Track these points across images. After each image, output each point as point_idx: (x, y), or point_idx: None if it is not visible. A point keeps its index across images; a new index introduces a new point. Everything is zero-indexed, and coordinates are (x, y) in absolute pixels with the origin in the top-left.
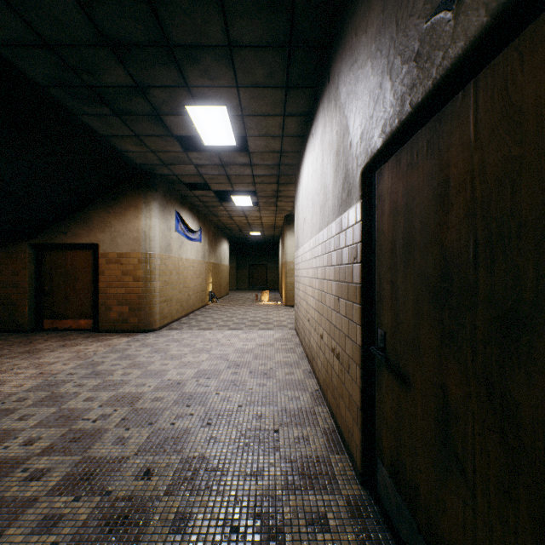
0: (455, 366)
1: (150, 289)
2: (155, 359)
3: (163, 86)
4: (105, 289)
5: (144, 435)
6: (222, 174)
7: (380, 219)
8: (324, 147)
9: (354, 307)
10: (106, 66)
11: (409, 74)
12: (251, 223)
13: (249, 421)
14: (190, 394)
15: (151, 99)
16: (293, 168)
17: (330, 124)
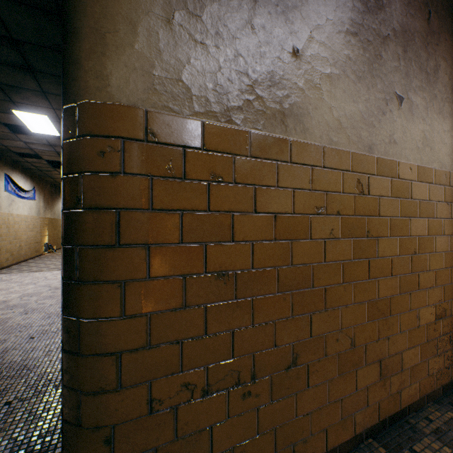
0: None
1: None
2: None
3: None
4: None
5: None
6: (52, 150)
7: None
8: None
9: None
10: None
11: None
12: None
13: (56, 309)
14: (14, 305)
15: None
16: None
17: None
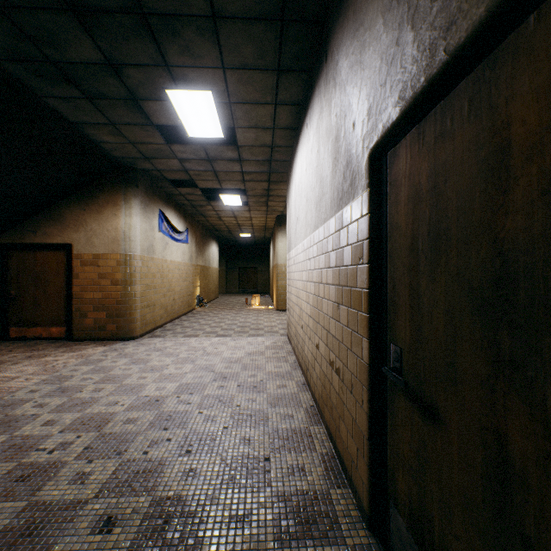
0: (521, 408)
1: (130, 293)
2: (132, 372)
3: (138, 64)
4: (79, 293)
5: (109, 469)
6: (209, 170)
7: (393, 210)
8: (320, 136)
9: (359, 317)
10: (71, 37)
11: (443, 11)
12: (241, 224)
13: (236, 446)
14: (169, 414)
15: (125, 80)
16: (285, 164)
17: (328, 108)
